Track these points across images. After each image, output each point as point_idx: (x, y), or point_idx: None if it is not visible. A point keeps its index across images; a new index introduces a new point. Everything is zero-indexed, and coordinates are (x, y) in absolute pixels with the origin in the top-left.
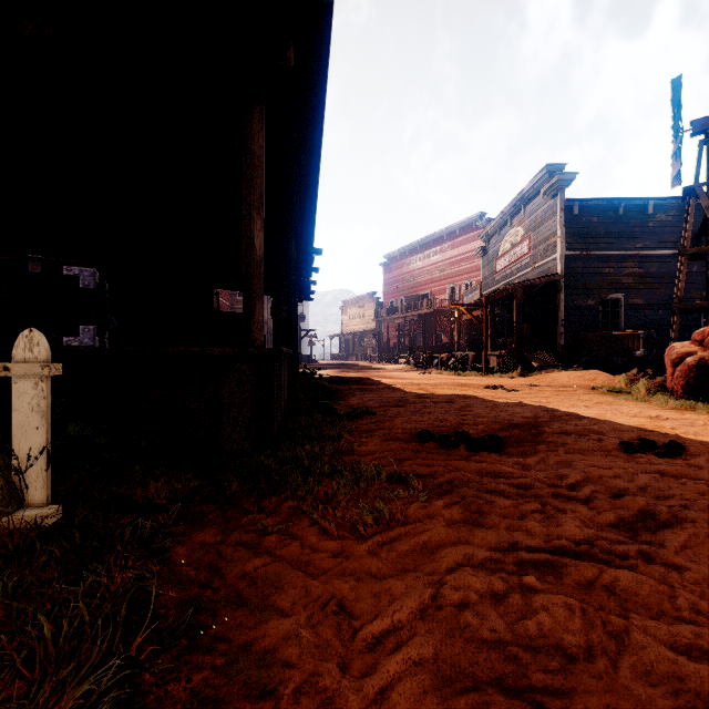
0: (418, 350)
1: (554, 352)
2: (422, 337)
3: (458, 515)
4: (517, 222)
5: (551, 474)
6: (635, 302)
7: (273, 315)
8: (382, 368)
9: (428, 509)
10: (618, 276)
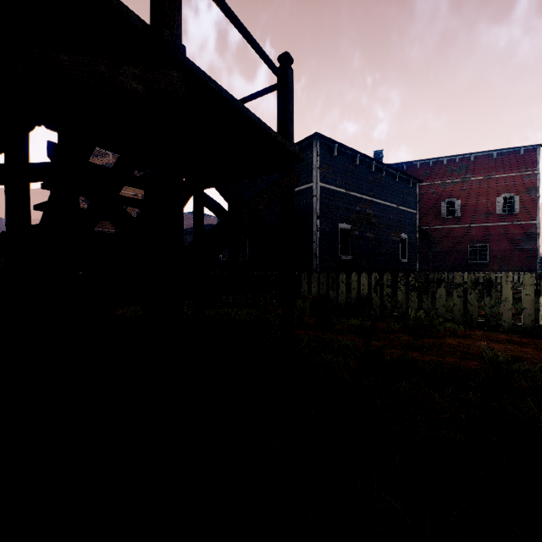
0: None
1: None
2: None
3: None
4: None
5: None
6: None
7: None
8: None
9: None
10: None
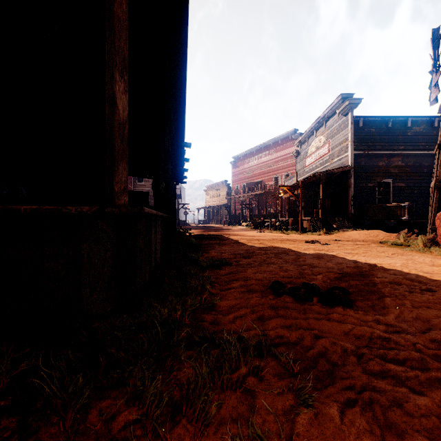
0: (254, 217)
1: (346, 218)
2: (257, 209)
3: (368, 439)
4: (320, 133)
5: (426, 340)
6: (399, 185)
7: (153, 189)
8: (232, 228)
9: (322, 425)
10: (388, 167)
